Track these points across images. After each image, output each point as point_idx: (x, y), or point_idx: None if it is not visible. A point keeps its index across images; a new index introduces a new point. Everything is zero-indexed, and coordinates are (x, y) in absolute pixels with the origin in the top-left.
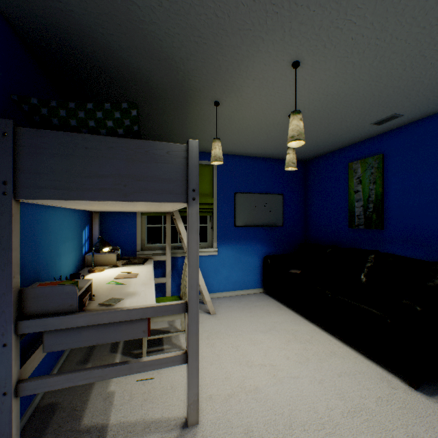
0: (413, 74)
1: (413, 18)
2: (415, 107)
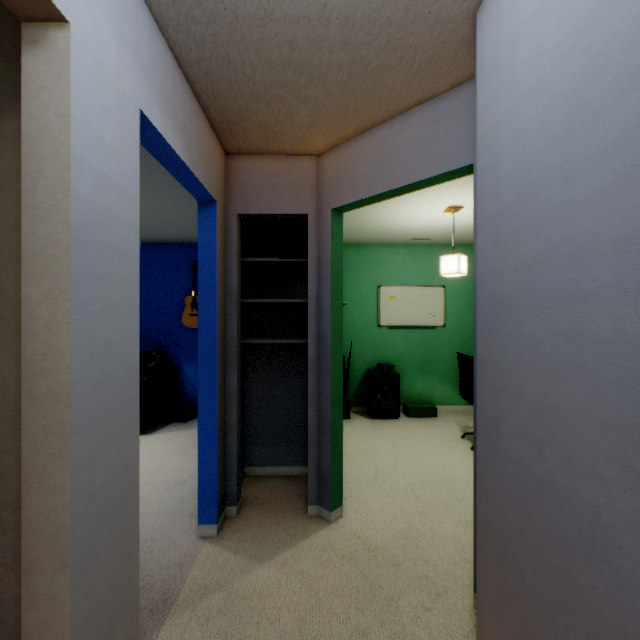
0: (142, 223)
1: (146, 206)
2: (141, 236)
